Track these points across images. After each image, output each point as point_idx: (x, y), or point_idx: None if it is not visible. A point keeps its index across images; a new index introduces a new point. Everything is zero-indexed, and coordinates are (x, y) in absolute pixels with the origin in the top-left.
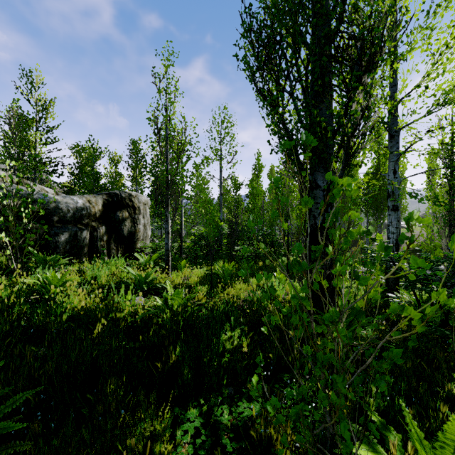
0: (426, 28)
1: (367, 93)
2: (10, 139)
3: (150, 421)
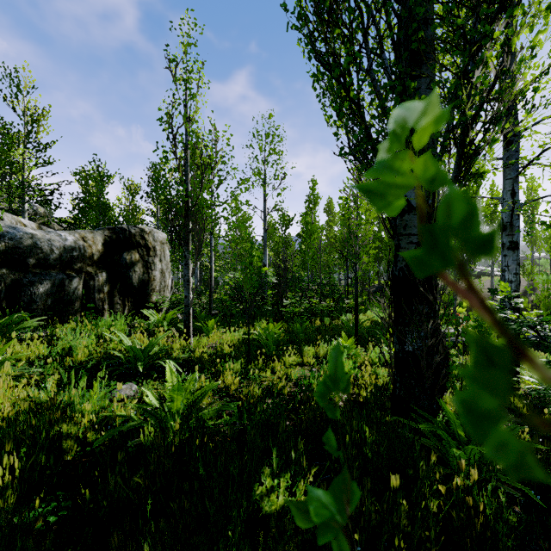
0: None
1: (504, 45)
2: None
3: None
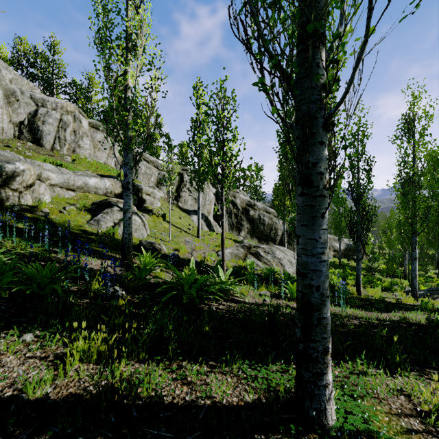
0: None
1: None
2: None
3: None
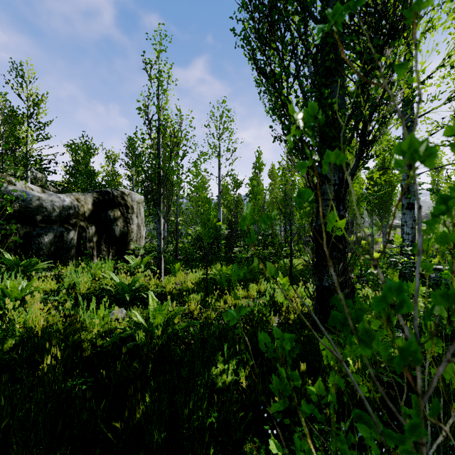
0: (451, 1)
1: (390, 66)
2: None
3: None
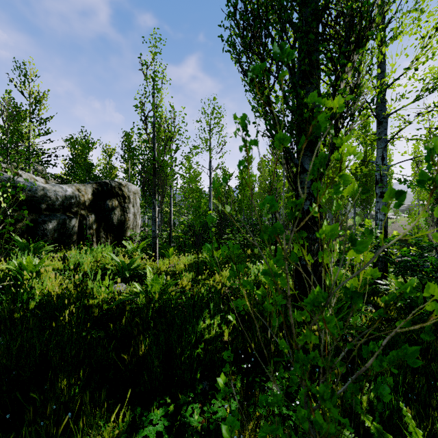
0: (416, 10)
1: (356, 71)
2: (3, 130)
3: (97, 428)
